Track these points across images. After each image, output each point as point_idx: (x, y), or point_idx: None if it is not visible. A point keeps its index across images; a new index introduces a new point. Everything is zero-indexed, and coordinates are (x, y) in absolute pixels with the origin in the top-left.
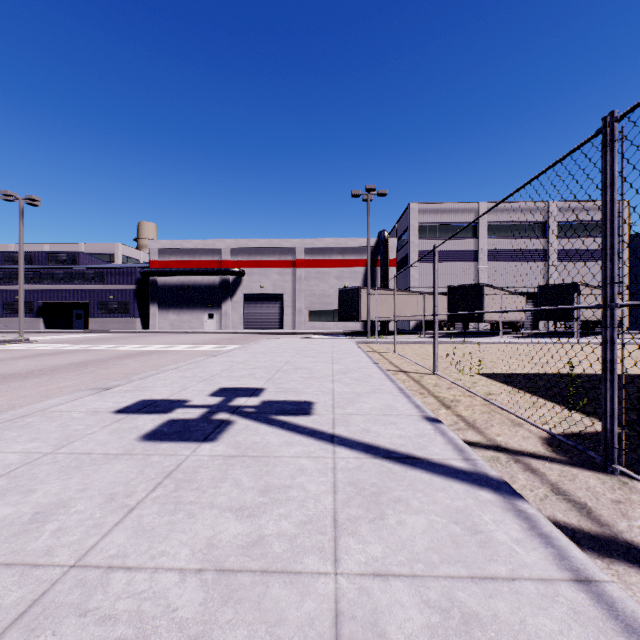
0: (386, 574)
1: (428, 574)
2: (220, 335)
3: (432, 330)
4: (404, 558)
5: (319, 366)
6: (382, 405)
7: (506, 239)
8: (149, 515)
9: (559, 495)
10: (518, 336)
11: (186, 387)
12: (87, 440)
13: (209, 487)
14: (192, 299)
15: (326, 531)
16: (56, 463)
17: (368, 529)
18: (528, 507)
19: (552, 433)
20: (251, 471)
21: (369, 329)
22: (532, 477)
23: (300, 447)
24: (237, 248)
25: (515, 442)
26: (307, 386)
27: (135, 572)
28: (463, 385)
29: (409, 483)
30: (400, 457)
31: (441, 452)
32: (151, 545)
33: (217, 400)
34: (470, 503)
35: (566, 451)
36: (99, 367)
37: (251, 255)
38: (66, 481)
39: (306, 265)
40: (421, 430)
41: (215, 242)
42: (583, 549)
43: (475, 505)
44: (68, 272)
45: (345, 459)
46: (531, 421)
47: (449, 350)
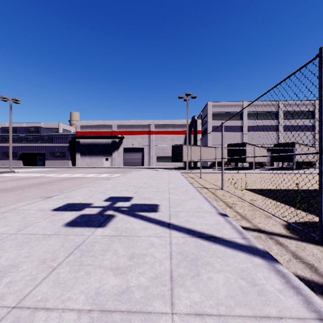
0: (203, 314)
1: (228, 314)
2: (111, 169)
3: (219, 166)
4: (213, 302)
5: (162, 185)
6: (195, 206)
7: (257, 120)
8: (63, 273)
9: (297, 259)
10: (263, 169)
11: (92, 196)
12: (35, 226)
13: (99, 255)
14: (97, 151)
15: (166, 284)
16: (16, 240)
17: (191, 282)
18: (283, 268)
19: (289, 222)
20: (124, 245)
21: (187, 166)
22: (281, 248)
23: (151, 230)
24: (120, 125)
25: (269, 227)
26: (155, 196)
27: (51, 312)
28: (237, 195)
29: (213, 253)
30: (207, 236)
31: (229, 234)
32: (62, 293)
33: (107, 203)
34: (249, 265)
35: (297, 232)
36: (48, 185)
37: (127, 128)
38: (19, 251)
39: (155, 133)
40: (217, 221)
41: (109, 122)
42: (316, 293)
43: (252, 267)
44: (35, 137)
45: (176, 238)
46: (276, 215)
47: (229, 177)
